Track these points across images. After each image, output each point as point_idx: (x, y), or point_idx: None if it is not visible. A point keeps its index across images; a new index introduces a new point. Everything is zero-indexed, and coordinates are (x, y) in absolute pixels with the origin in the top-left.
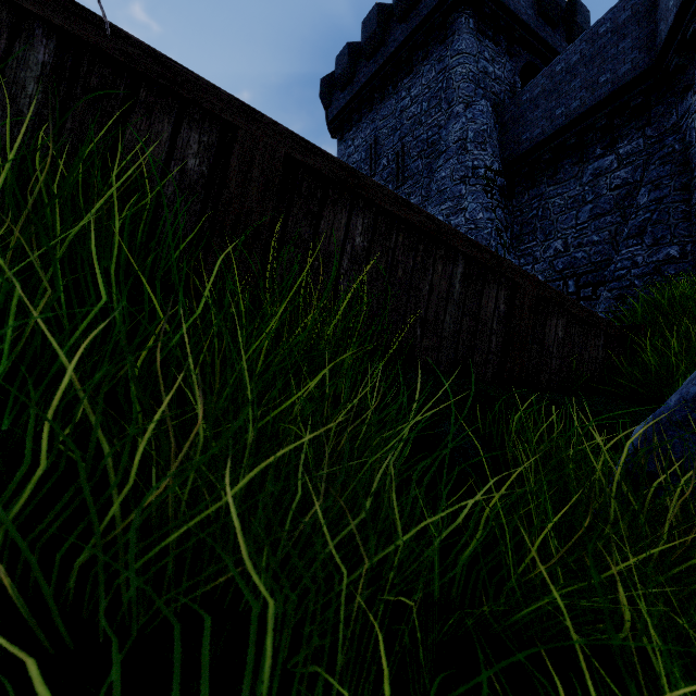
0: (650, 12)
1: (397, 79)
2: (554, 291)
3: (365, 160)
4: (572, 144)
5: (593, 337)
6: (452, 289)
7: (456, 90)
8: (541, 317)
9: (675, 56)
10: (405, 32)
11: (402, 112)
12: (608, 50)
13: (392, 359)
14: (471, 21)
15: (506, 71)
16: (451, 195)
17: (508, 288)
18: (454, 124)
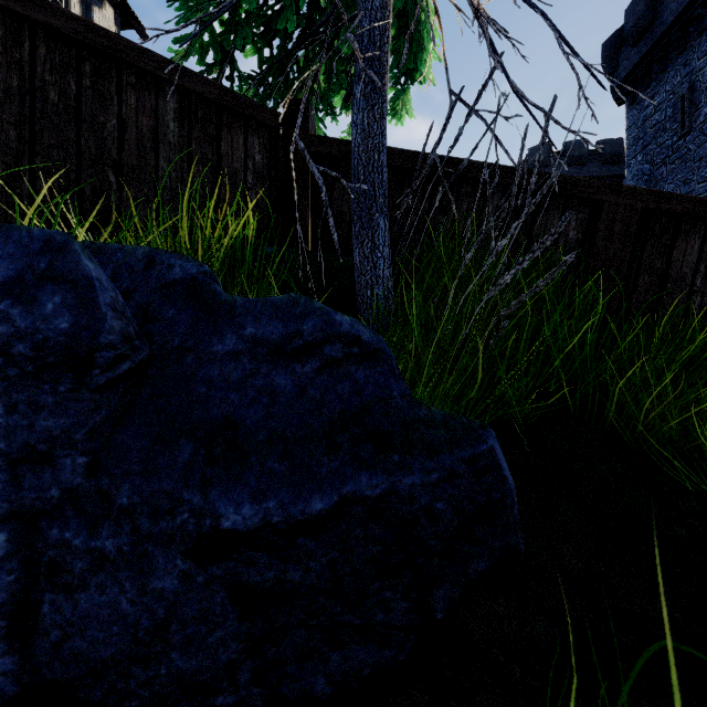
0: None
1: None
2: None
3: (672, 117)
4: None
5: None
6: None
7: None
8: None
9: None
10: None
11: None
12: None
13: None
14: None
15: None
16: None
17: None
18: None
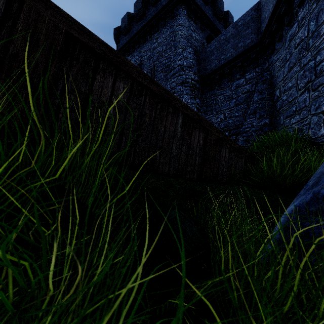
0: (258, 18)
1: (151, 33)
2: (224, 135)
3: None
4: (227, 72)
5: (240, 157)
6: (176, 131)
7: (178, 42)
8: (218, 147)
9: (268, 38)
10: (155, 11)
11: (154, 49)
12: (242, 32)
13: (142, 170)
14: (185, 11)
15: (200, 37)
16: (176, 90)
17: (204, 132)
18: (177, 57)
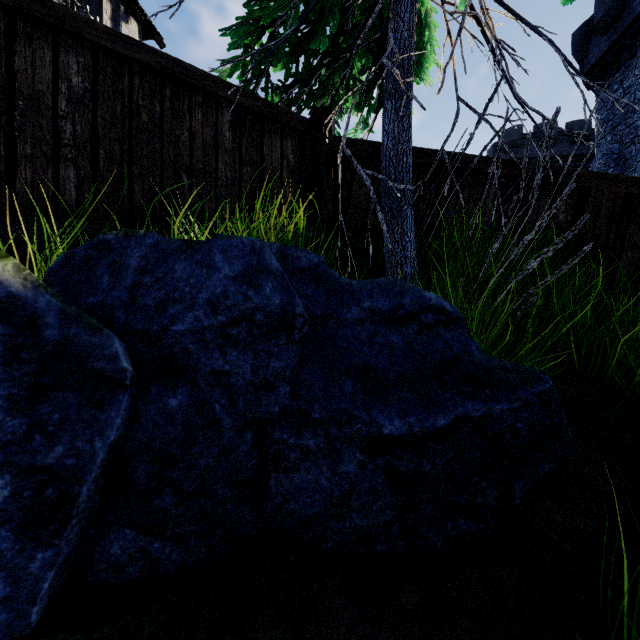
0: None
1: None
2: None
3: None
4: None
5: None
6: None
7: None
8: None
9: None
10: None
11: None
12: None
13: None
14: None
15: None
16: None
17: None
18: None
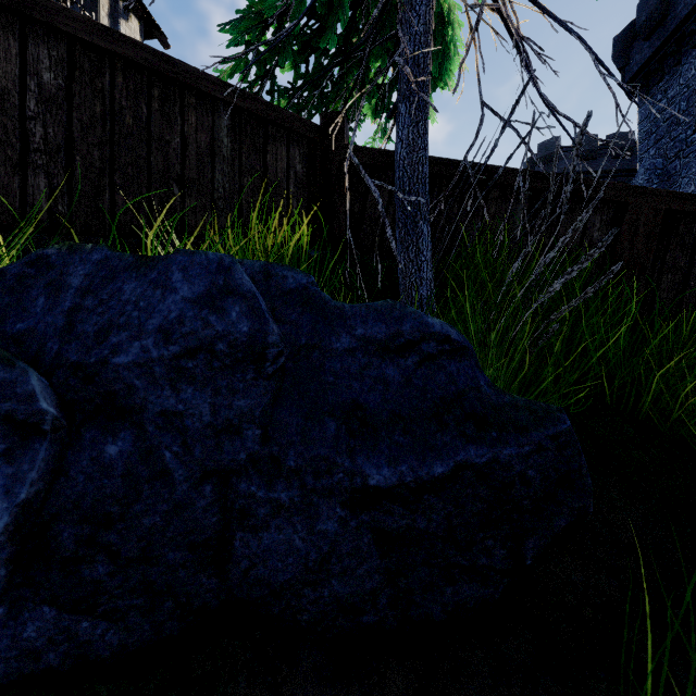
0: None
1: None
2: None
3: (686, 111)
4: None
5: None
6: None
7: None
8: None
9: None
10: None
11: None
12: None
13: None
14: None
15: None
16: None
17: None
18: None
